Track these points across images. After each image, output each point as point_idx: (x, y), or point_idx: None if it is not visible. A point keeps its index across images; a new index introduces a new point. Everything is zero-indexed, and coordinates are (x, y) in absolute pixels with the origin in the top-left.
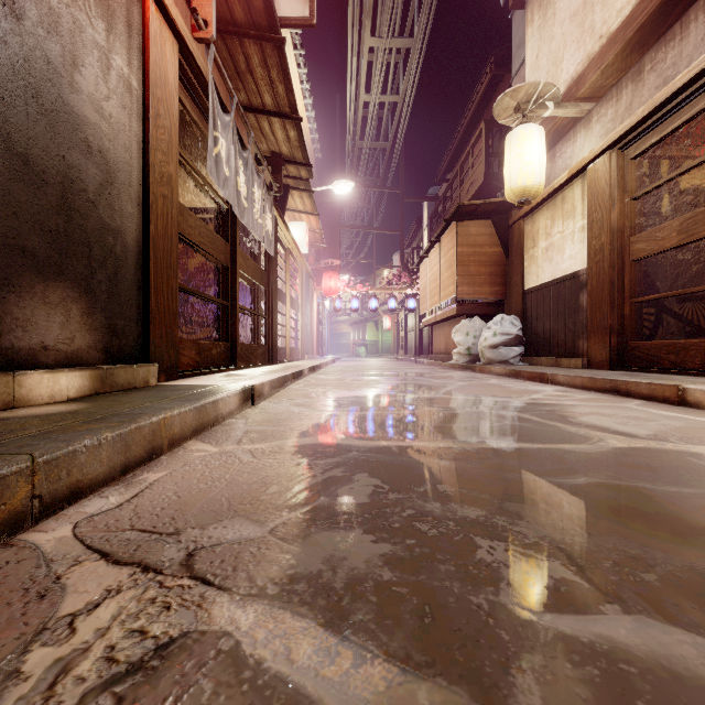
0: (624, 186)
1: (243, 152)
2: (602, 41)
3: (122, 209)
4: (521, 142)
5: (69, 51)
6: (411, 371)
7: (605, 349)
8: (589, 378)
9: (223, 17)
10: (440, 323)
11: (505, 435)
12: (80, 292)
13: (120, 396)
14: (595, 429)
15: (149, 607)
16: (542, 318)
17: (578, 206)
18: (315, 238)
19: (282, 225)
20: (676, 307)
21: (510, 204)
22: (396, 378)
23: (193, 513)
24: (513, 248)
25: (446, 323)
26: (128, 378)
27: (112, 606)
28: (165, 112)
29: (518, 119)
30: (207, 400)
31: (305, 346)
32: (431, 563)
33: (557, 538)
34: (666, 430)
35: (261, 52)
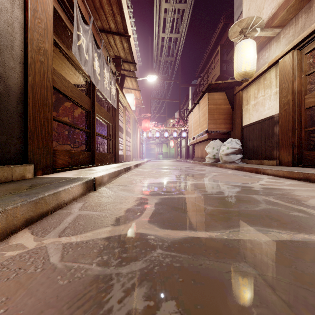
0: (300, 69)
1: (98, 49)
2: None
3: (5, 63)
4: (244, 48)
5: None
6: (185, 167)
7: (290, 155)
8: (288, 171)
9: None
10: (198, 143)
11: (275, 222)
12: None
13: None
14: None
15: None
16: (252, 140)
17: (273, 81)
18: (138, 102)
19: (121, 94)
20: None
21: (235, 83)
22: (178, 170)
23: None
24: (236, 105)
25: (201, 143)
26: (5, 174)
27: None
28: (42, 10)
29: (241, 38)
30: (47, 193)
31: (134, 154)
32: None
33: None
34: None
35: None
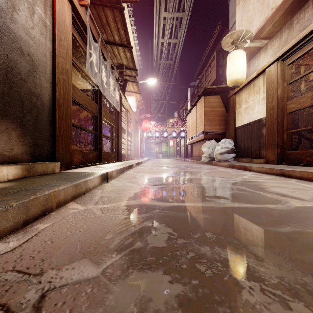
0: (283, 78)
1: (105, 62)
2: (272, 10)
3: (41, 84)
4: (235, 58)
5: (10, 1)
6: (183, 165)
7: (274, 155)
8: (269, 168)
9: None
10: (196, 143)
11: (235, 199)
12: (17, 125)
13: (37, 178)
14: (280, 195)
15: None
16: (244, 140)
17: (261, 88)
18: (139, 104)
19: (124, 97)
20: (308, 135)
21: (228, 88)
22: (176, 168)
23: (56, 256)
24: (230, 108)
25: (199, 143)
26: (43, 169)
27: None
28: (64, 39)
29: (233, 48)
30: (81, 180)
31: (134, 153)
32: (212, 305)
33: (292, 278)
34: None
35: (113, 14)
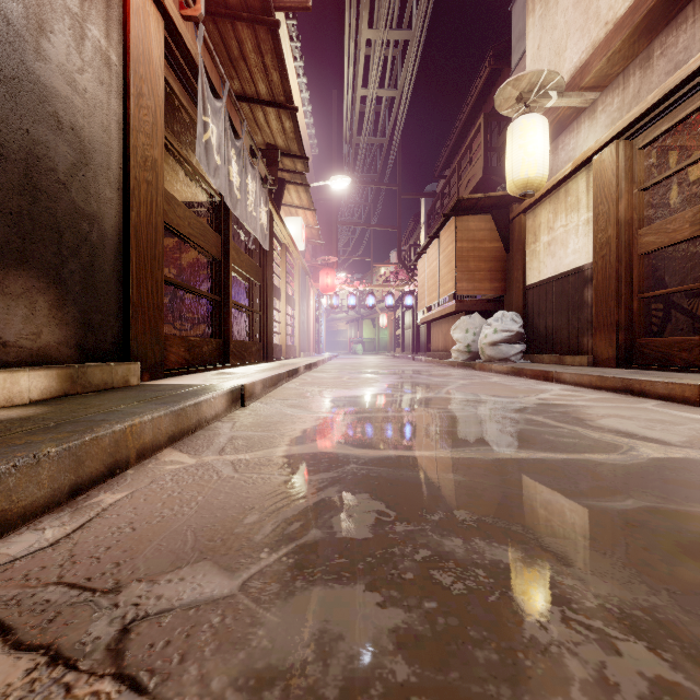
0: (631, 177)
1: (236, 141)
2: (607, 27)
3: (99, 194)
4: (524, 133)
5: (35, 13)
6: (409, 369)
7: (612, 346)
8: (599, 376)
9: None
10: (438, 320)
11: (521, 442)
12: (49, 282)
13: (92, 397)
14: (620, 434)
15: None
16: (544, 315)
17: (583, 199)
18: (312, 234)
19: (278, 219)
20: (685, 303)
21: (511, 198)
22: (394, 376)
23: (145, 556)
24: (514, 243)
25: (445, 320)
26: (104, 377)
27: None
28: (149, 92)
29: (520, 110)
30: (188, 402)
31: (302, 343)
32: (463, 646)
33: (627, 598)
34: None
35: (254, 36)
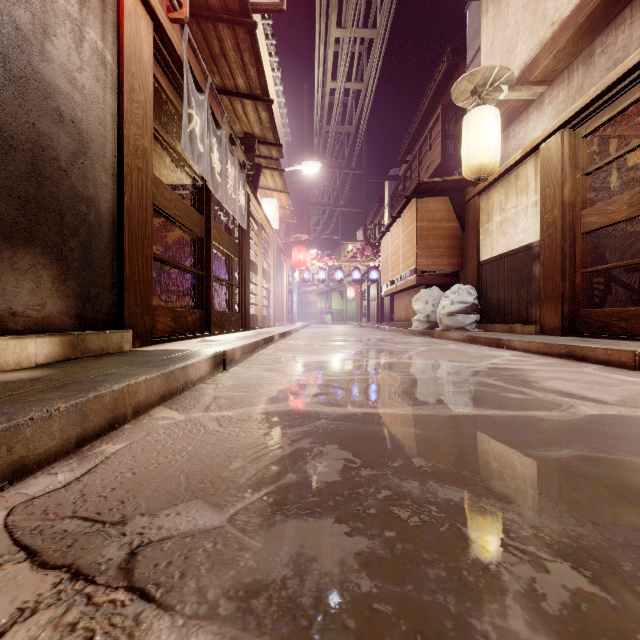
0: (575, 163)
1: (217, 131)
2: (554, 27)
3: (96, 179)
4: (478, 123)
5: (40, 19)
6: (374, 337)
7: (557, 316)
8: (545, 343)
9: (197, 1)
10: (400, 292)
11: (473, 401)
12: (52, 259)
13: (90, 361)
14: (561, 394)
15: (65, 638)
16: (496, 288)
17: (531, 182)
18: (285, 214)
19: (254, 201)
20: (624, 277)
21: (466, 182)
22: (360, 343)
23: (145, 495)
24: (469, 223)
25: (406, 292)
26: (101, 344)
27: (20, 636)
28: (140, 88)
29: (474, 102)
30: (176, 366)
31: (276, 314)
32: (417, 566)
33: (558, 528)
34: (633, 395)
35: (234, 36)
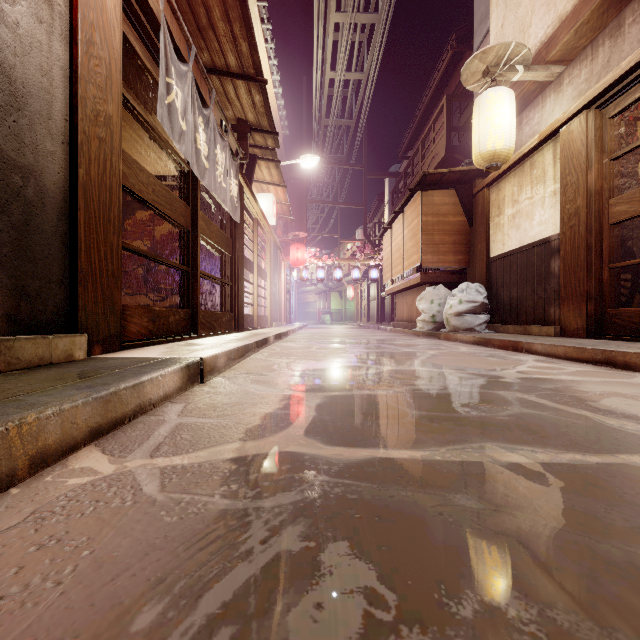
0: (601, 147)
1: (204, 109)
2: None
3: (37, 145)
4: (491, 105)
5: None
6: (376, 339)
7: (581, 317)
8: (575, 347)
9: None
10: (402, 291)
11: (530, 435)
12: None
13: (11, 377)
14: None
15: None
16: (508, 286)
17: (549, 170)
18: (283, 210)
19: (249, 193)
20: None
21: (474, 173)
22: (362, 346)
23: None
24: (477, 217)
25: (409, 291)
26: (39, 352)
27: None
28: (102, 42)
29: (485, 84)
30: (122, 384)
31: (273, 314)
32: None
33: None
34: None
35: (222, 3)
